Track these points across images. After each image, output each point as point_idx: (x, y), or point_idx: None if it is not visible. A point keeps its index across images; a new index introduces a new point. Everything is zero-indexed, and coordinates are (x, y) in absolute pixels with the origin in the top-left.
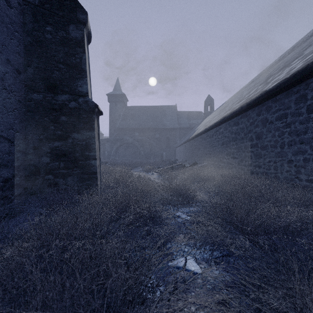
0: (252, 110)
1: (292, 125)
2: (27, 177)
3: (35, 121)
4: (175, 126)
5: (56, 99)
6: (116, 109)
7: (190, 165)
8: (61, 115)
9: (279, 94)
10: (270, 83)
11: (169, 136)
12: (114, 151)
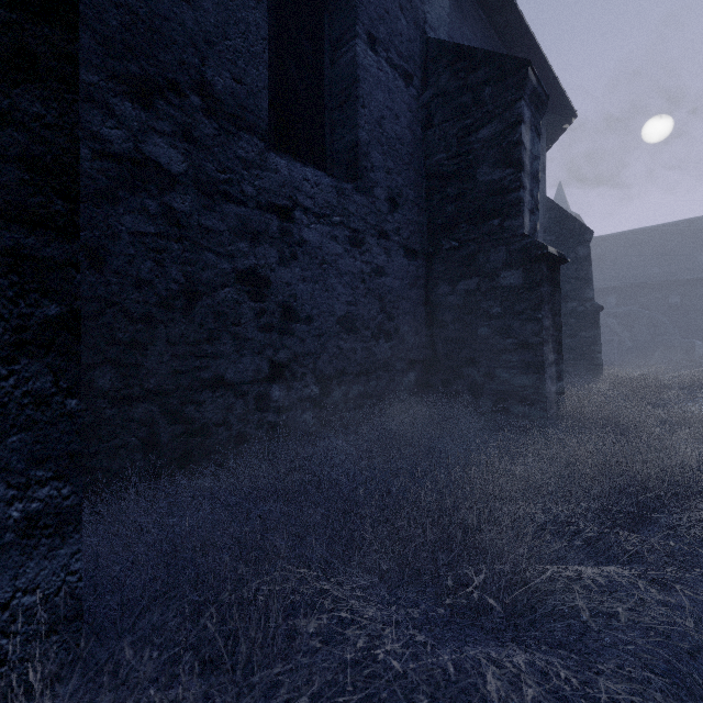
0: None
1: None
2: None
3: None
4: None
5: (567, 306)
6: None
7: None
8: (571, 319)
9: None
10: None
11: None
12: None
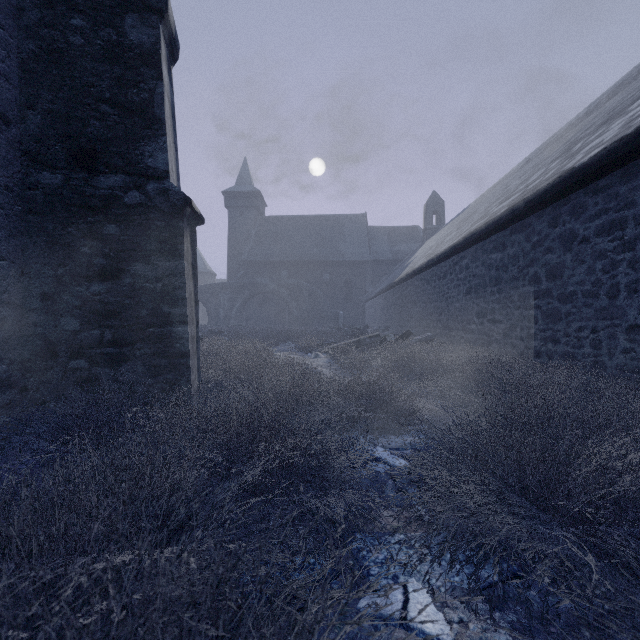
0: (538, 216)
1: (638, 245)
2: (26, 363)
3: (46, 234)
4: (364, 258)
5: (96, 184)
6: (242, 223)
7: (397, 338)
8: (107, 222)
9: (606, 176)
10: (580, 153)
11: (352, 277)
12: (237, 310)
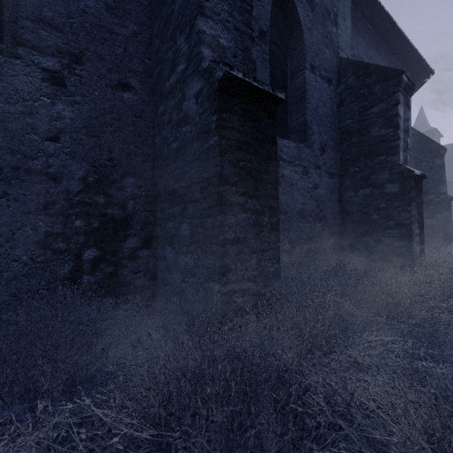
0: None
1: None
2: None
3: None
4: None
5: (427, 198)
6: None
7: None
8: (429, 206)
9: None
10: None
11: None
12: None
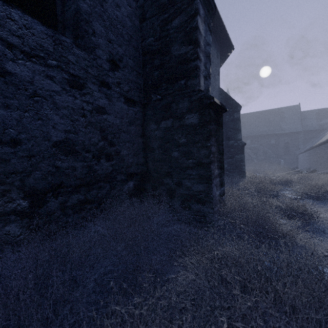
0: None
1: None
2: None
3: None
4: (298, 130)
5: (229, 142)
6: None
7: (308, 172)
8: (231, 149)
9: None
10: None
11: (289, 141)
12: None
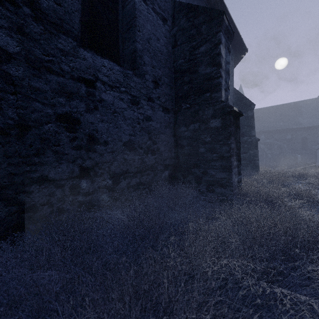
0: None
1: None
2: None
3: None
4: (316, 124)
5: (243, 139)
6: None
7: None
8: (245, 144)
9: None
10: None
11: (307, 136)
12: None
